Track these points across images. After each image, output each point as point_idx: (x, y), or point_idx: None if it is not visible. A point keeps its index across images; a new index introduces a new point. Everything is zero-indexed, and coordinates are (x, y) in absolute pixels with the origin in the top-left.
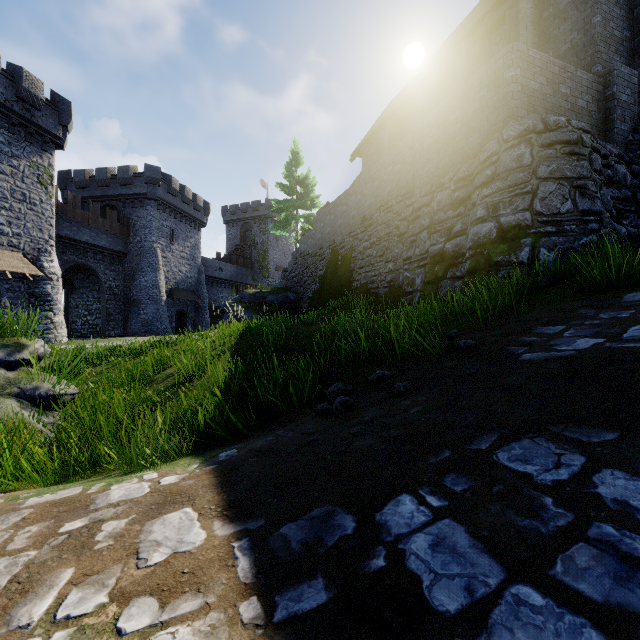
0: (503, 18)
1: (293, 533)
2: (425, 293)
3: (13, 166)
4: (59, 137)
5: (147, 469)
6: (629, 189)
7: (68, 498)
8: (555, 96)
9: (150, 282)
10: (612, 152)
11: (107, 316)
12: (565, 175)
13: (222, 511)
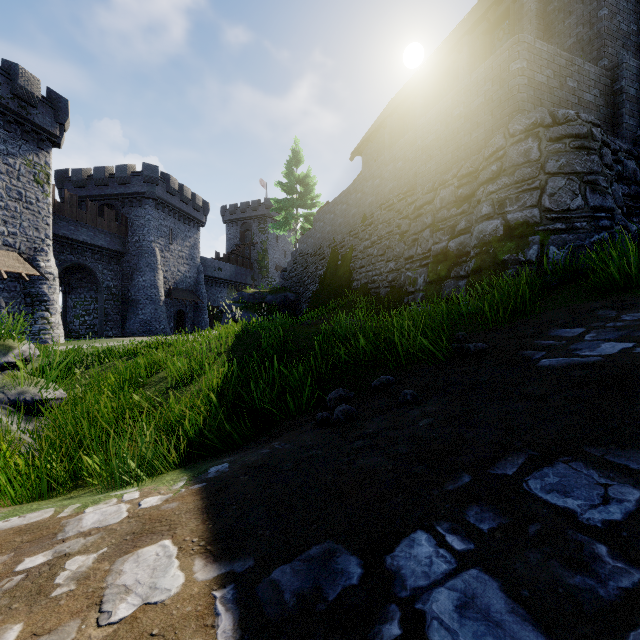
0: (506, 13)
1: (287, 579)
2: (428, 293)
3: (9, 164)
4: (56, 135)
5: (131, 484)
6: (639, 185)
7: (35, 523)
8: (562, 90)
9: (148, 282)
10: (621, 147)
11: (105, 316)
12: (575, 170)
13: (206, 545)
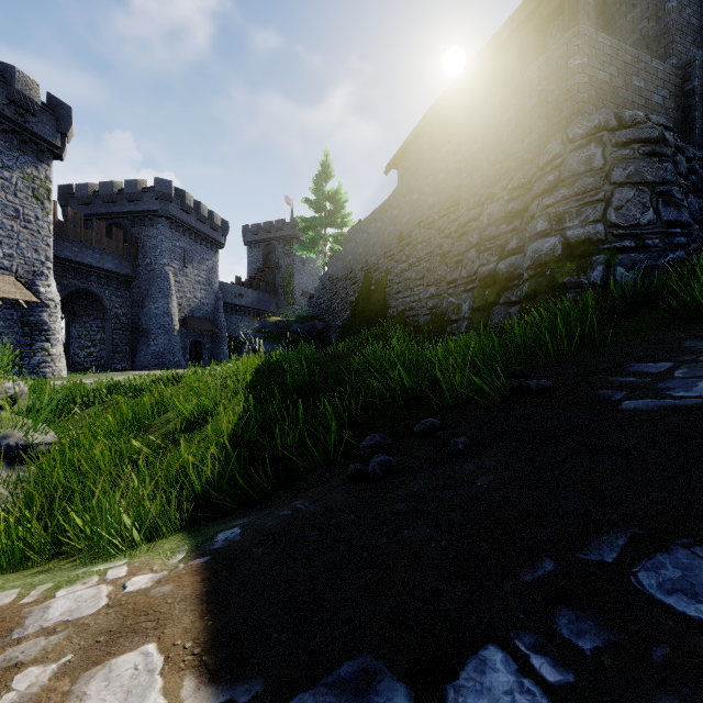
0: (560, 7)
1: None
2: (474, 321)
3: (4, 178)
4: (57, 146)
5: (123, 552)
6: None
7: None
8: (627, 90)
9: (161, 309)
10: (695, 155)
11: (113, 347)
12: (645, 179)
13: (201, 654)
